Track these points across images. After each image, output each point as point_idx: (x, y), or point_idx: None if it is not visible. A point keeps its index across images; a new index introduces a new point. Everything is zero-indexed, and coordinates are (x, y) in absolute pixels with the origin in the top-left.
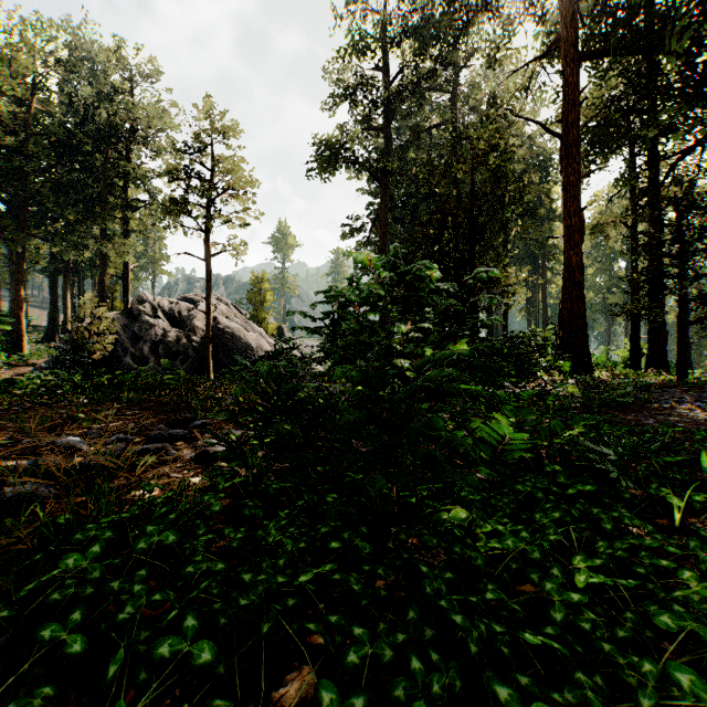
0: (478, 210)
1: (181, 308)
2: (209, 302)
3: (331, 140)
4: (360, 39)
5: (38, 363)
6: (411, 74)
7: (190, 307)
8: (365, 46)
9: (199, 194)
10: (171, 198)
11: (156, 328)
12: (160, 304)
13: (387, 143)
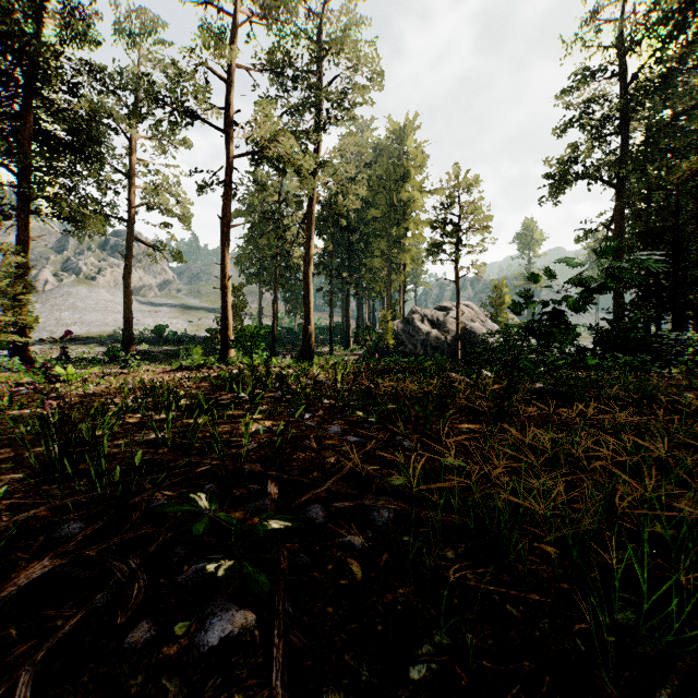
0: (693, 217)
1: (438, 315)
2: (458, 311)
3: (563, 159)
4: (588, 69)
5: (358, 354)
6: (645, 81)
7: (444, 314)
8: (593, 72)
9: (451, 238)
10: (434, 244)
11: (423, 330)
12: (425, 313)
13: (623, 146)
